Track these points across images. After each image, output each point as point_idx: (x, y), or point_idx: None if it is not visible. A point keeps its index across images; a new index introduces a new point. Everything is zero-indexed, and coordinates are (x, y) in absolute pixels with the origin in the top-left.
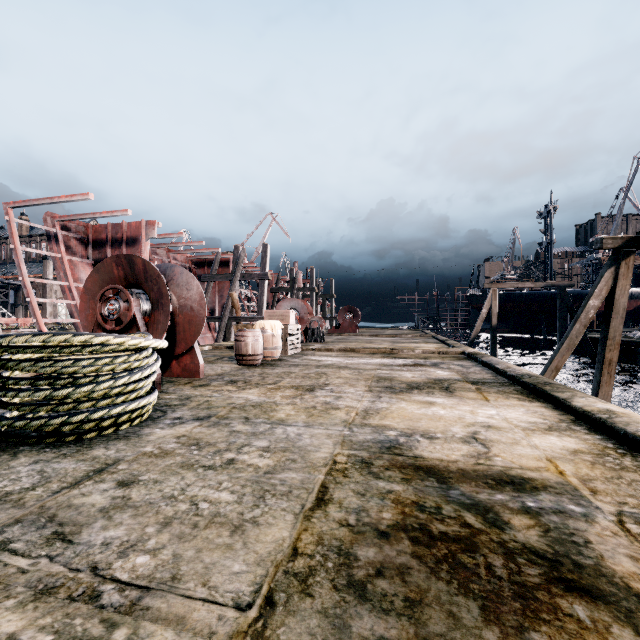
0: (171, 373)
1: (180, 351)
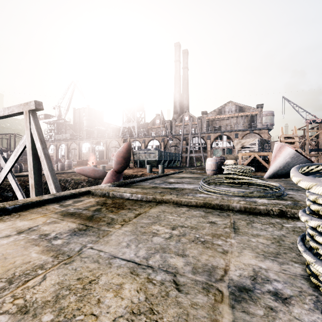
0: None
1: None
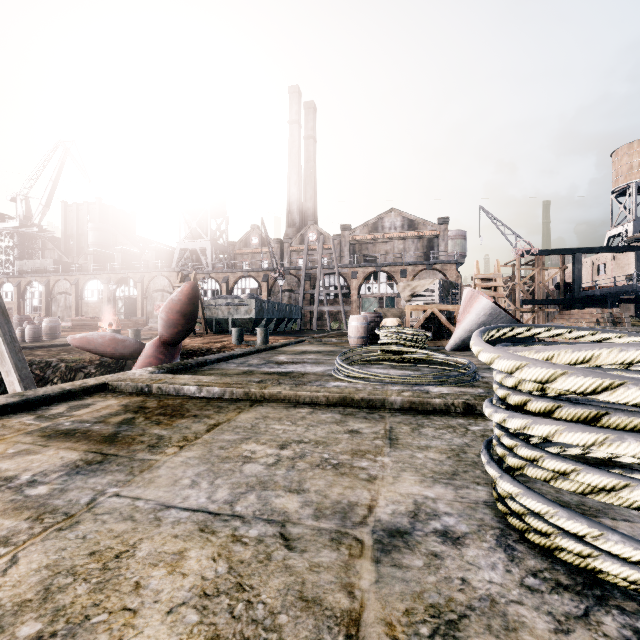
0: None
1: None
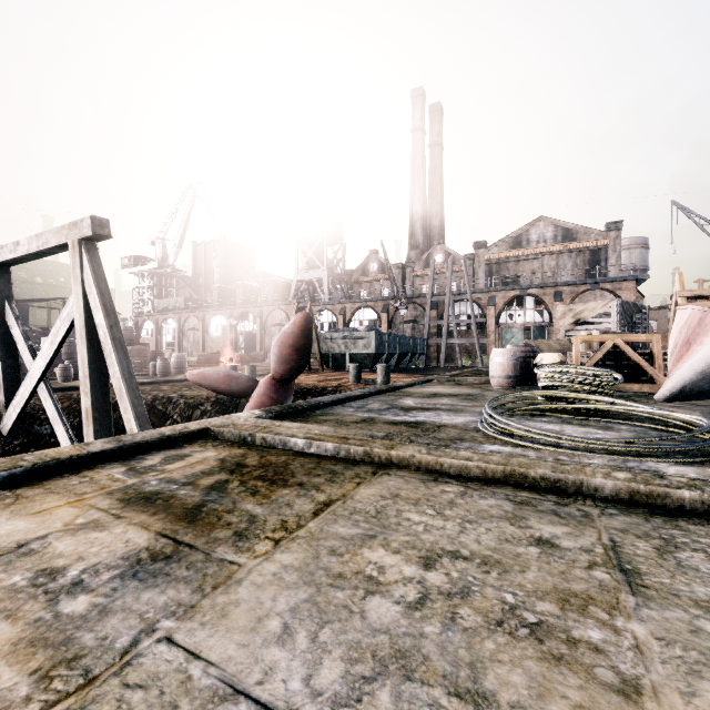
0: None
1: None
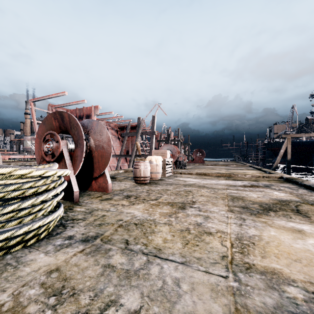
0: (92, 188)
1: (96, 175)
